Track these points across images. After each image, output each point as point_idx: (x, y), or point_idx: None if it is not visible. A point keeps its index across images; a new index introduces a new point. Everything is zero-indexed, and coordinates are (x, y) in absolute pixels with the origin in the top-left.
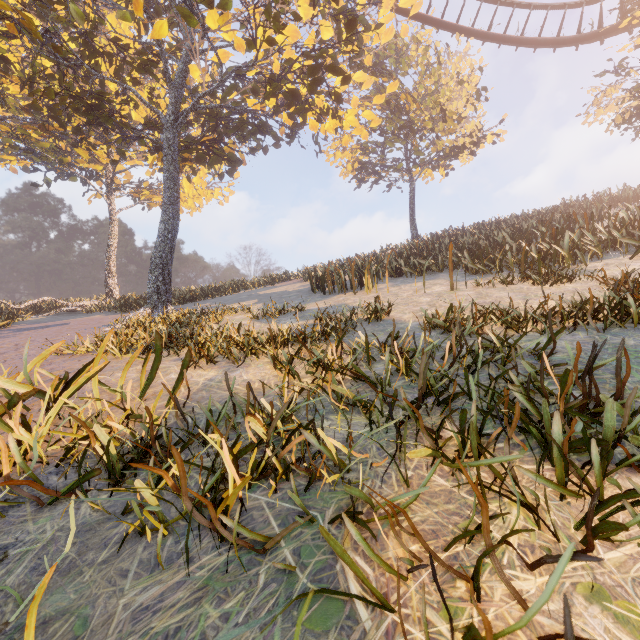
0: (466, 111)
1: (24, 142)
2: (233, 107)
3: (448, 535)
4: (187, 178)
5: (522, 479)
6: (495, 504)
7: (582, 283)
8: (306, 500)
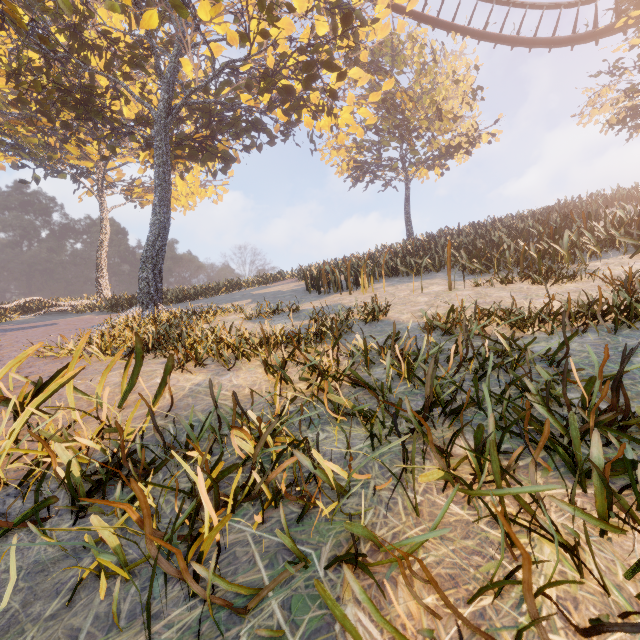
0: (462, 110)
1: (11, 137)
2: (226, 103)
3: (470, 582)
4: (180, 176)
5: (550, 507)
6: (522, 540)
7: (584, 283)
8: (299, 532)
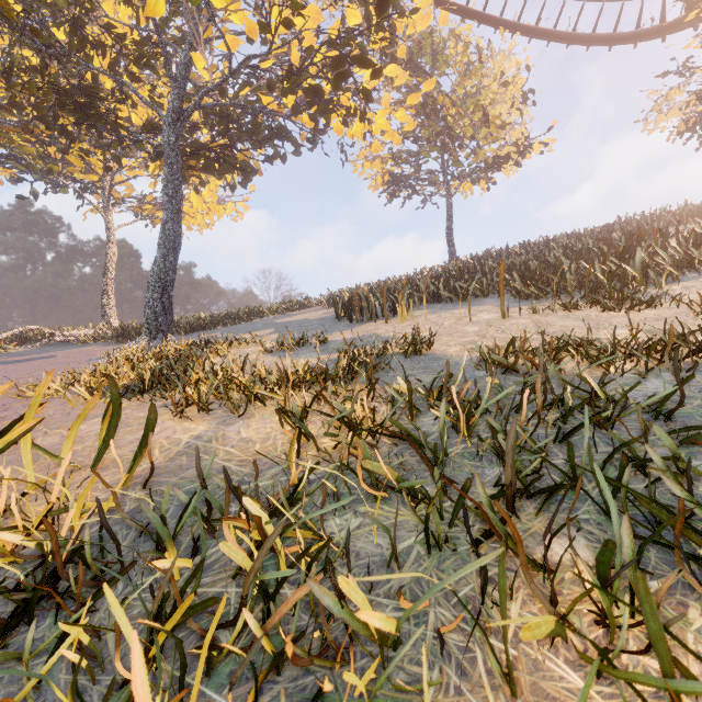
0: (511, 116)
1: (5, 147)
2: (245, 106)
3: None
4: (194, 190)
5: None
6: None
7: (665, 309)
8: None
